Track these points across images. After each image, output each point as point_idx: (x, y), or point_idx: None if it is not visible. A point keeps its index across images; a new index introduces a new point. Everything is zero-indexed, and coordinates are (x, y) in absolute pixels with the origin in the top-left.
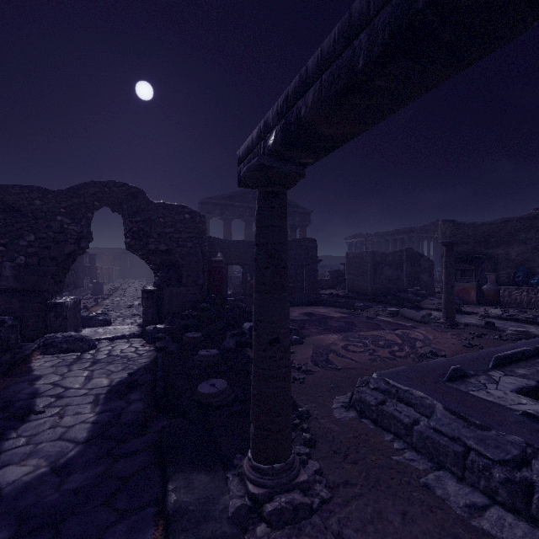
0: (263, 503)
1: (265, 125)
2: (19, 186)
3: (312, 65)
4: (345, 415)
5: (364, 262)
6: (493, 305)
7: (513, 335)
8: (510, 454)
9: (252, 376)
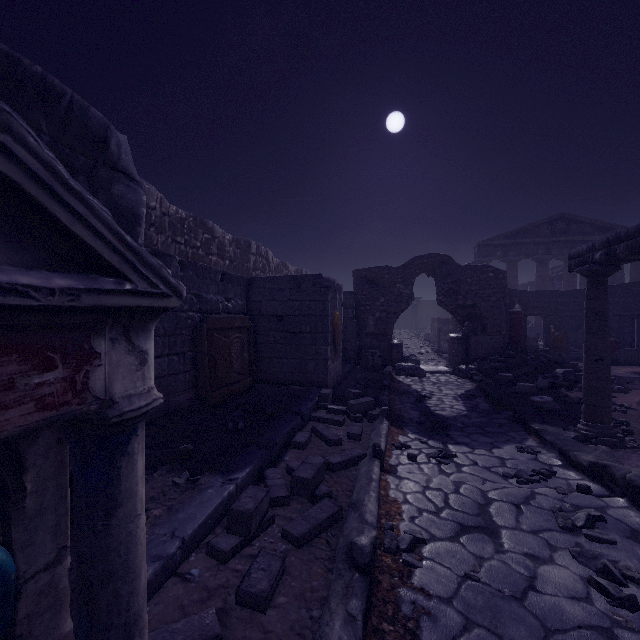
0: (591, 438)
1: (592, 246)
2: (377, 267)
3: (623, 234)
4: None
5: None
6: None
7: None
8: None
9: (583, 378)
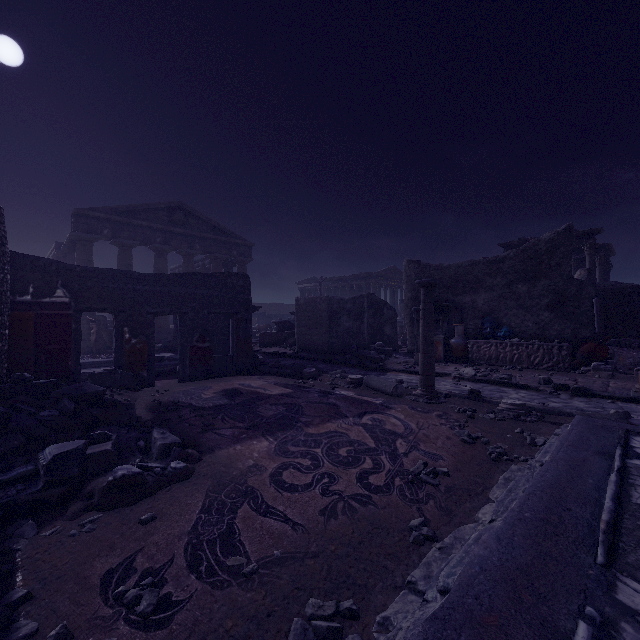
0: None
1: None
2: None
3: None
4: None
5: (318, 310)
6: (461, 362)
7: (509, 411)
8: None
9: None
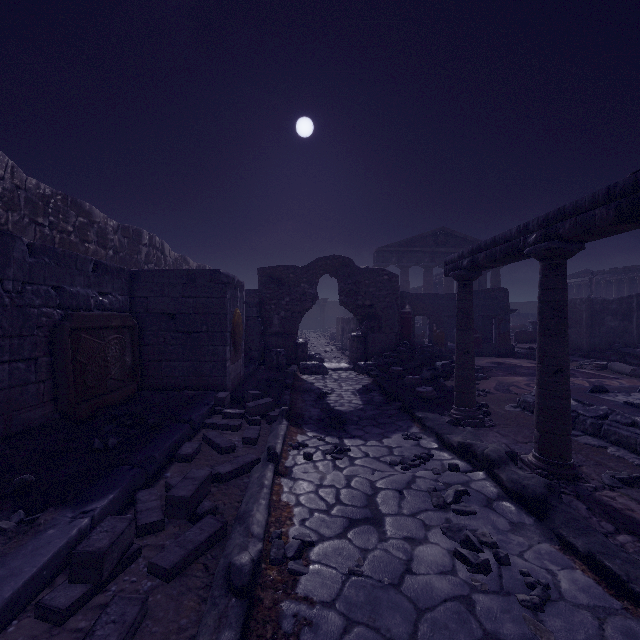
0: (461, 421)
1: (462, 254)
2: (282, 266)
3: (483, 244)
4: (513, 409)
5: (577, 311)
6: None
7: None
8: (599, 414)
9: (455, 369)
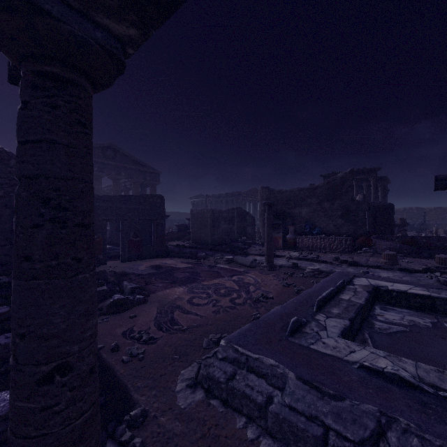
0: None
1: None
2: None
3: None
4: (191, 400)
5: (205, 217)
6: (292, 249)
7: (311, 272)
8: (368, 428)
9: None
